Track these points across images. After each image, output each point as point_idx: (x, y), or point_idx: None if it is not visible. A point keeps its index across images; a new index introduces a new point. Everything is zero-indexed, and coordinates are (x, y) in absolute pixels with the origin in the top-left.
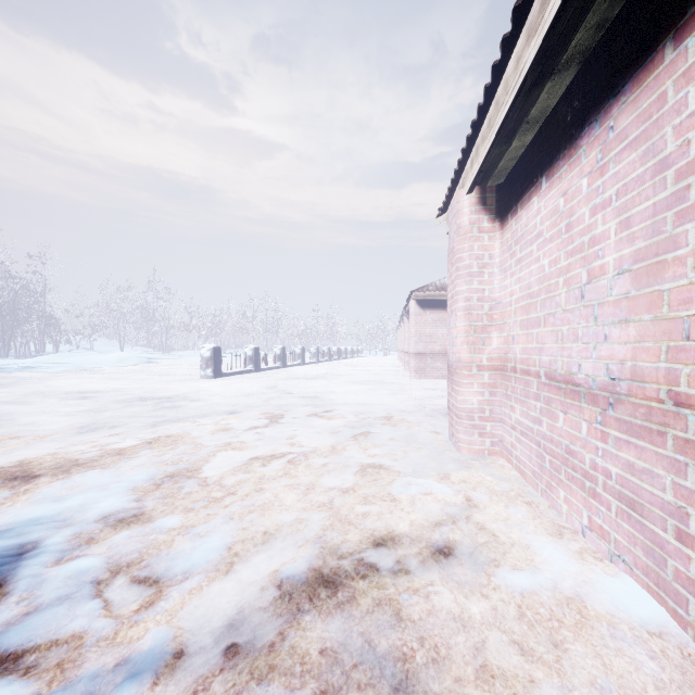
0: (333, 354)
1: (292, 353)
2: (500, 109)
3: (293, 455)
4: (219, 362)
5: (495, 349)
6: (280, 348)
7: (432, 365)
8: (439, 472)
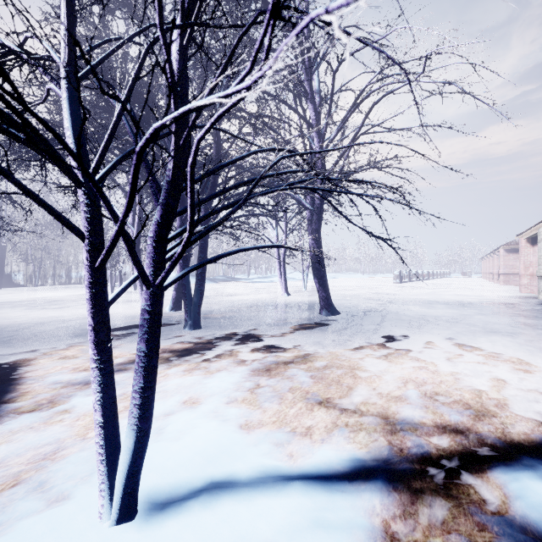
0: (433, 275)
1: (417, 274)
2: (527, 234)
3: (479, 292)
4: (401, 277)
5: (531, 271)
6: (415, 271)
7: (513, 279)
8: (515, 293)
